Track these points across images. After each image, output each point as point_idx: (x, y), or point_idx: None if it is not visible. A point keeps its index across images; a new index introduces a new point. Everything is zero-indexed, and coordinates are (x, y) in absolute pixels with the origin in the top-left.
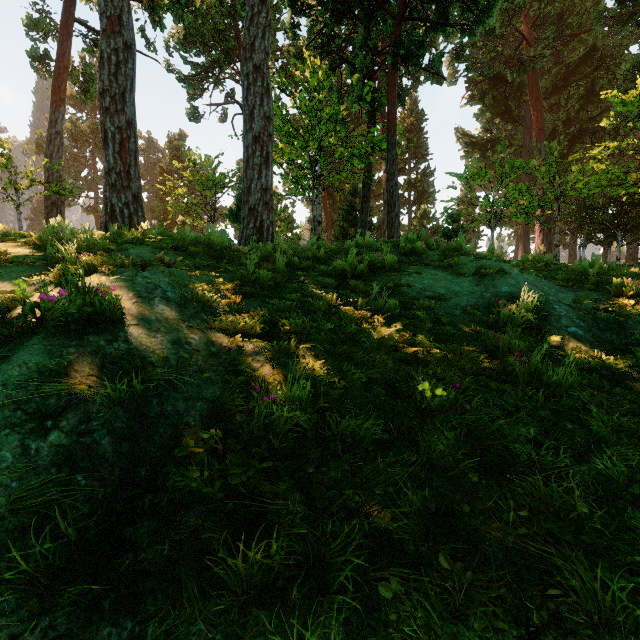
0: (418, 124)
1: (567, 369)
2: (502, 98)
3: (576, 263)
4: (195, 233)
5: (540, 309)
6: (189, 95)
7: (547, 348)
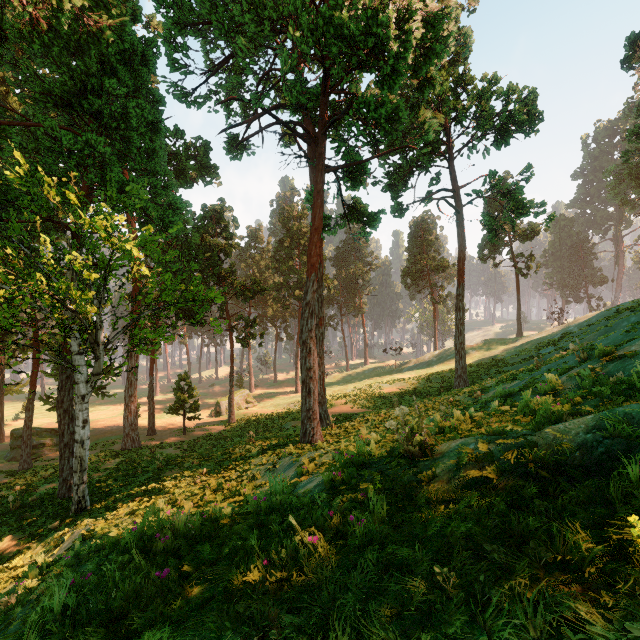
0: None
1: None
2: None
3: None
4: None
5: None
6: None
7: None
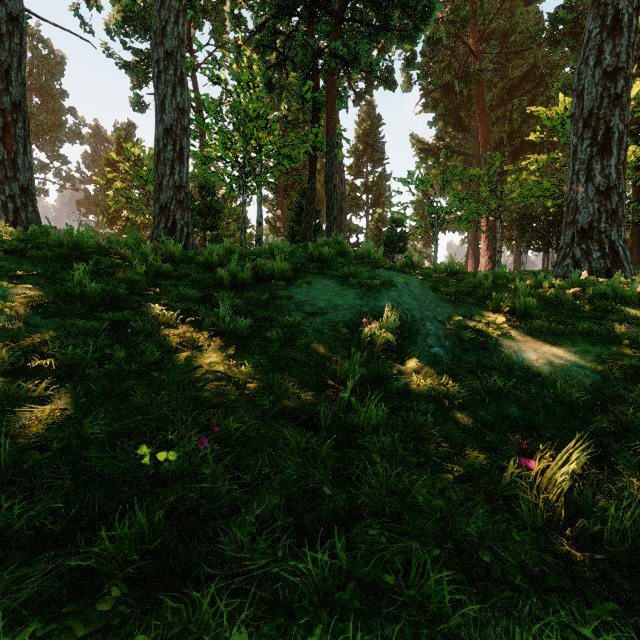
0: (375, 128)
1: (368, 410)
2: (453, 108)
3: (486, 273)
4: (60, 234)
5: (411, 326)
6: (134, 83)
7: (401, 372)
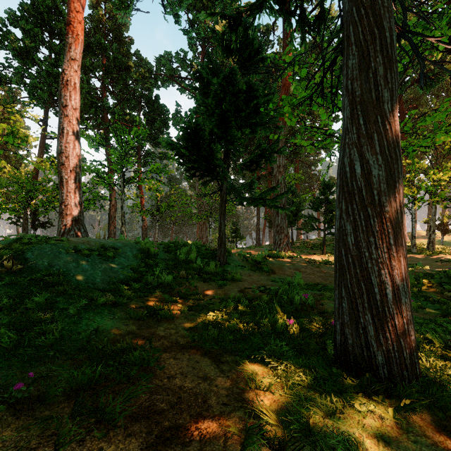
0: None
1: None
2: None
3: None
4: None
5: None
6: None
7: None
